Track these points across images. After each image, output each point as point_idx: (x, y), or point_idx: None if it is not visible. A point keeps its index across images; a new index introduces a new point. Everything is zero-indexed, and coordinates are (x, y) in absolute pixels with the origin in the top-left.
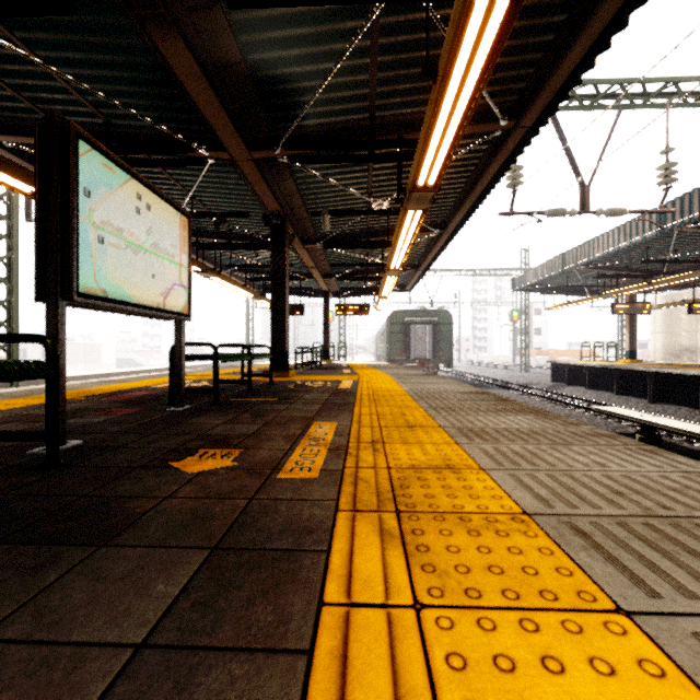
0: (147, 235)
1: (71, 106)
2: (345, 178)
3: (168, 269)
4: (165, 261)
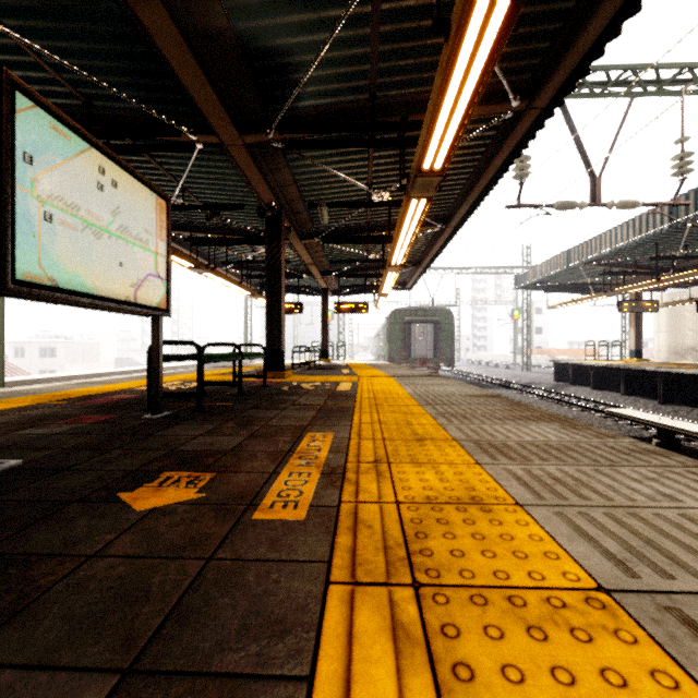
0: (112, 216)
1: (47, 86)
2: (343, 168)
3: (141, 257)
4: (137, 248)
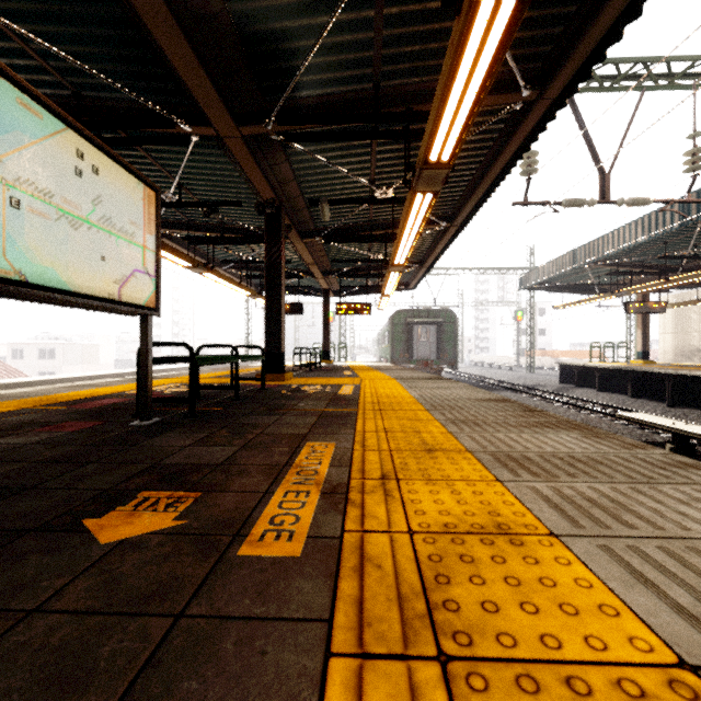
0: (93, 205)
1: (35, 74)
2: (345, 163)
3: (127, 251)
4: (122, 241)
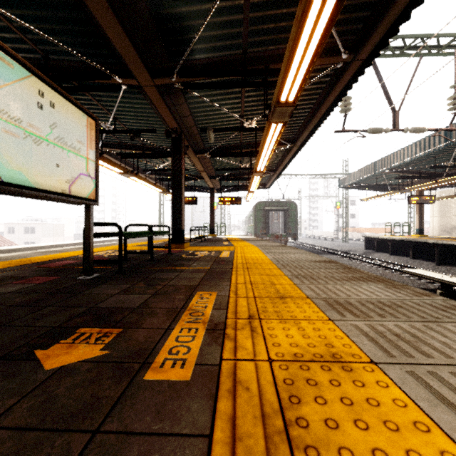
0: (50, 129)
1: (17, 44)
2: (224, 104)
3: (75, 161)
4: (71, 154)
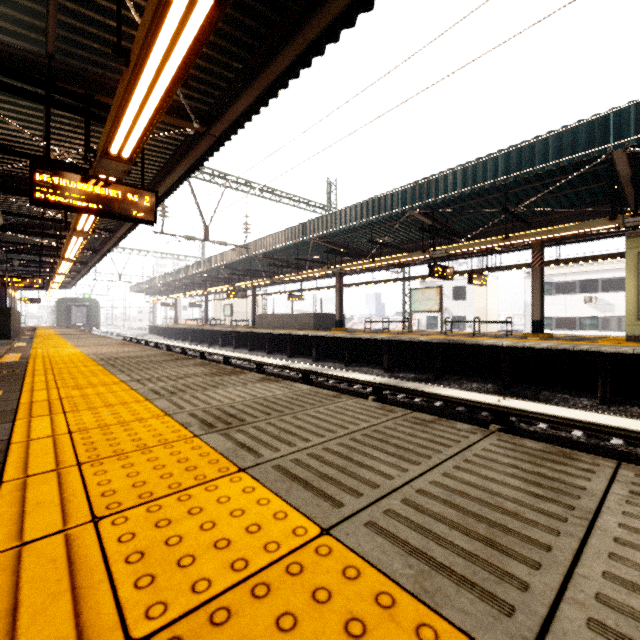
0: None
1: None
2: None
3: None
4: None
